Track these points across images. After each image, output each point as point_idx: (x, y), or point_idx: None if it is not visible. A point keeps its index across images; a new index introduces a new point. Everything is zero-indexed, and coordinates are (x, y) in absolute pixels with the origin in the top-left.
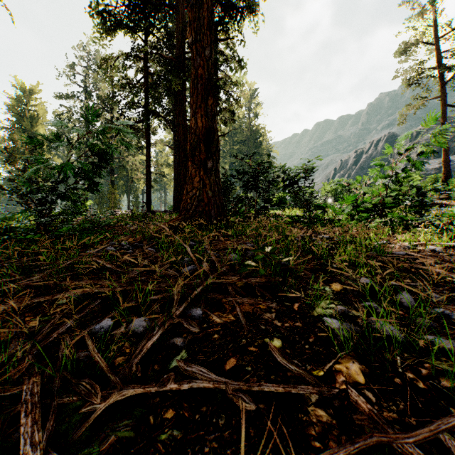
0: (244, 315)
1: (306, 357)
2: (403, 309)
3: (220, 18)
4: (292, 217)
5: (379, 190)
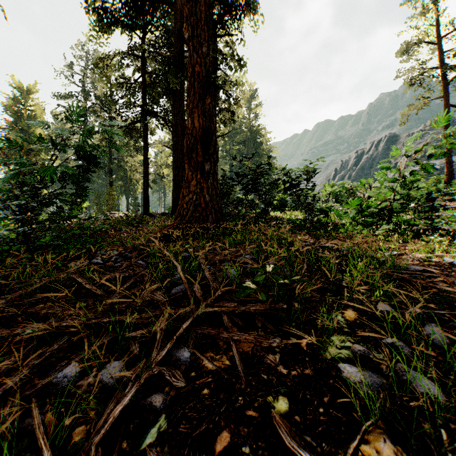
0: (242, 357)
1: (322, 430)
2: (434, 348)
3: (220, 15)
4: (294, 221)
5: (386, 194)
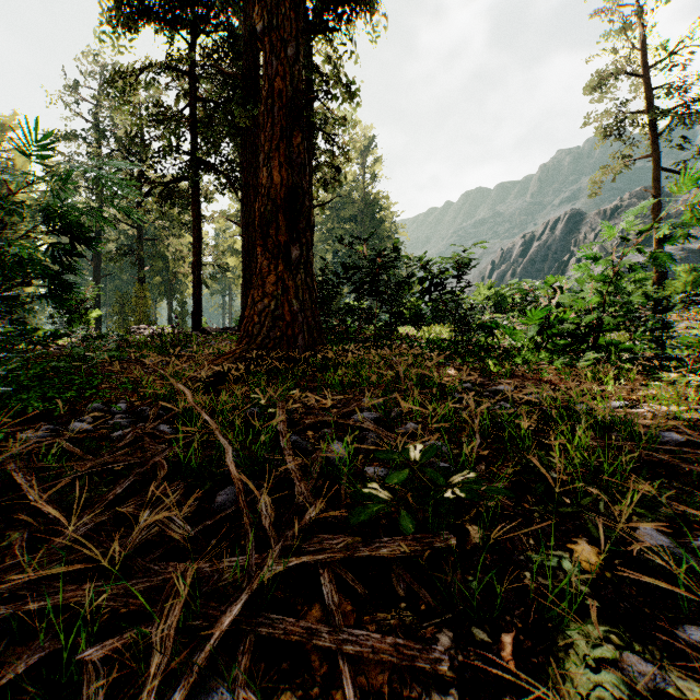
0: None
1: None
2: None
3: (317, 12)
4: (437, 342)
5: (589, 302)
